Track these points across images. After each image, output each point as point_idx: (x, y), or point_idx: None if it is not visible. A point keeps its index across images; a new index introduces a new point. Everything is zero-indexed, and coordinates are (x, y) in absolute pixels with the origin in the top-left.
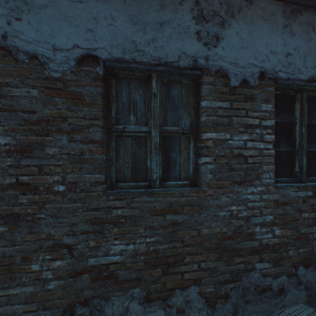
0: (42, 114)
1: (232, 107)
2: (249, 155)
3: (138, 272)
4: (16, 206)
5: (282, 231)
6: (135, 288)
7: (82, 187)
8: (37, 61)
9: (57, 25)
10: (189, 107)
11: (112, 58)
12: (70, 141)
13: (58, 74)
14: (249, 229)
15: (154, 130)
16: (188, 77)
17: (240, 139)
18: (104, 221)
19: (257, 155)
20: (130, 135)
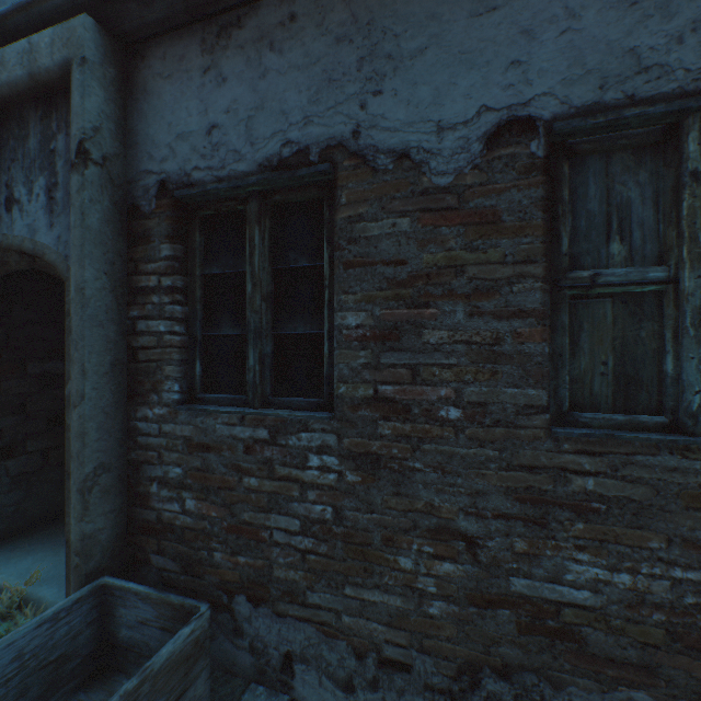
0: (416, 265)
1: None
2: None
3: (646, 652)
4: (373, 439)
5: None
6: (634, 687)
7: (496, 416)
8: (408, 163)
9: (444, 79)
10: None
11: (569, 110)
12: (471, 316)
13: (445, 178)
14: None
15: (693, 274)
16: None
17: None
18: (549, 499)
19: None
20: (608, 292)
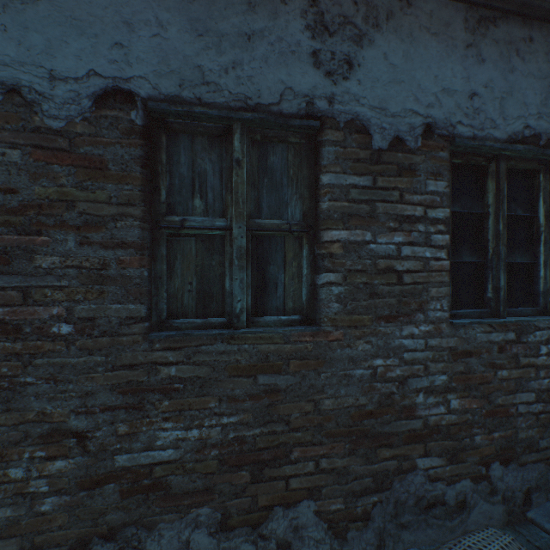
0: (29, 195)
1: (376, 186)
2: (406, 270)
3: (208, 479)
4: None
5: (464, 401)
6: (201, 506)
7: (103, 328)
8: (20, 99)
9: (57, 35)
10: (301, 185)
11: (160, 96)
12: (82, 245)
13: (58, 122)
14: (406, 400)
15: (238, 225)
16: (299, 132)
17: (389, 241)
18: (146, 388)
19: (421, 269)
20: (194, 233)
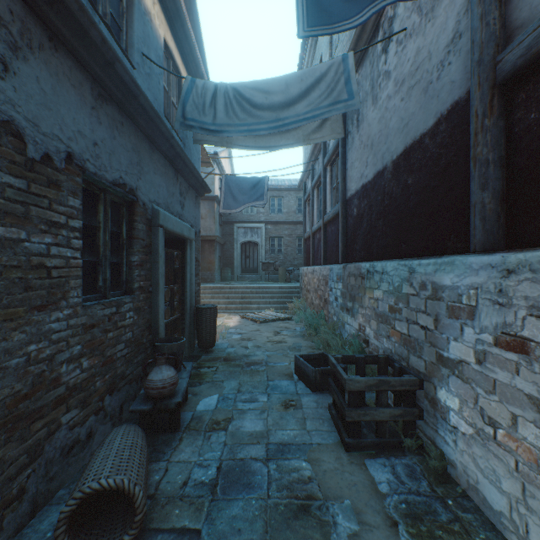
0: None
1: (31, 191)
2: (55, 266)
3: None
4: None
5: (91, 361)
6: None
7: None
8: None
9: None
10: None
11: None
12: None
13: None
14: (55, 373)
15: None
16: None
17: (42, 241)
18: None
19: (65, 266)
20: None
